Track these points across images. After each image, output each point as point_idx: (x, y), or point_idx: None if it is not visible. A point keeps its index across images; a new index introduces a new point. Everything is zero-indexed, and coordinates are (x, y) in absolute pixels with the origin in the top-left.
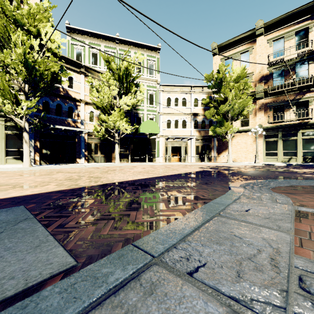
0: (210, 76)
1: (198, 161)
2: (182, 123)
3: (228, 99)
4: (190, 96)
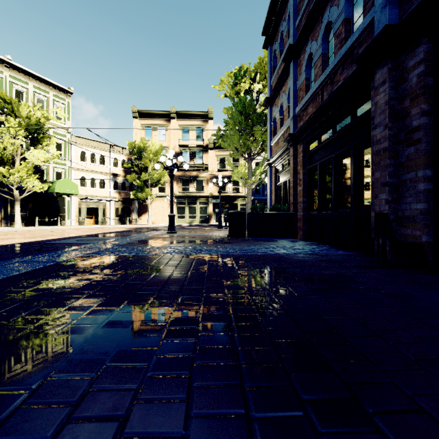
0: (132, 144)
1: (118, 223)
2: (100, 183)
3: (149, 169)
4: (109, 155)
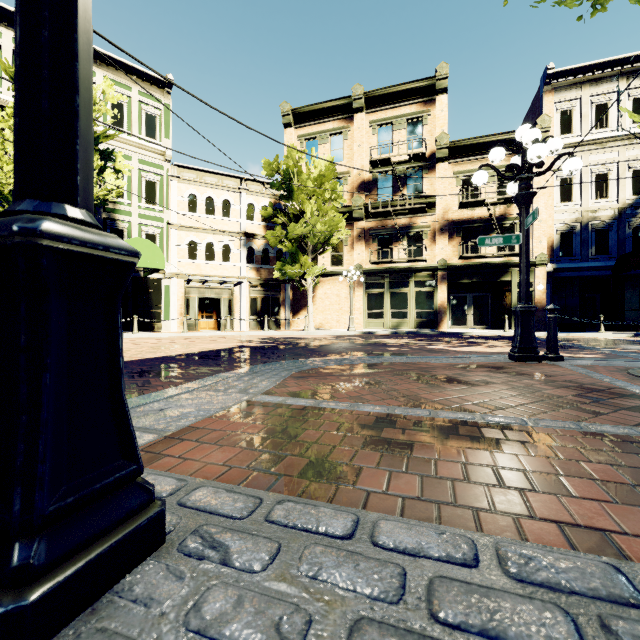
0: (273, 165)
1: (256, 328)
2: (222, 252)
3: (306, 214)
4: (239, 198)
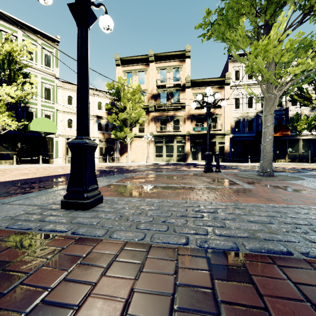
0: (111, 85)
1: (102, 161)
2: None
3: (127, 109)
4: (93, 99)
